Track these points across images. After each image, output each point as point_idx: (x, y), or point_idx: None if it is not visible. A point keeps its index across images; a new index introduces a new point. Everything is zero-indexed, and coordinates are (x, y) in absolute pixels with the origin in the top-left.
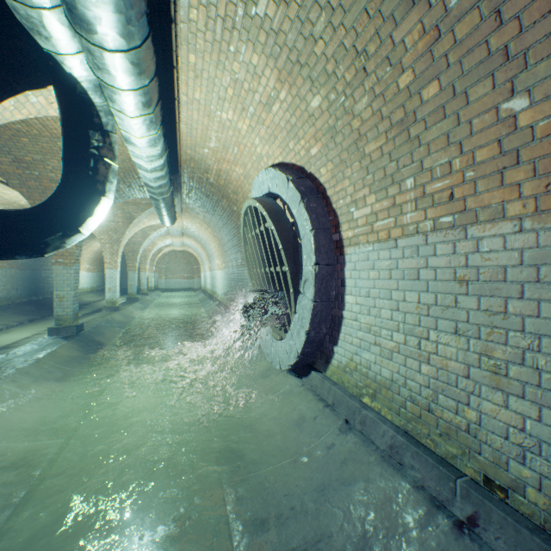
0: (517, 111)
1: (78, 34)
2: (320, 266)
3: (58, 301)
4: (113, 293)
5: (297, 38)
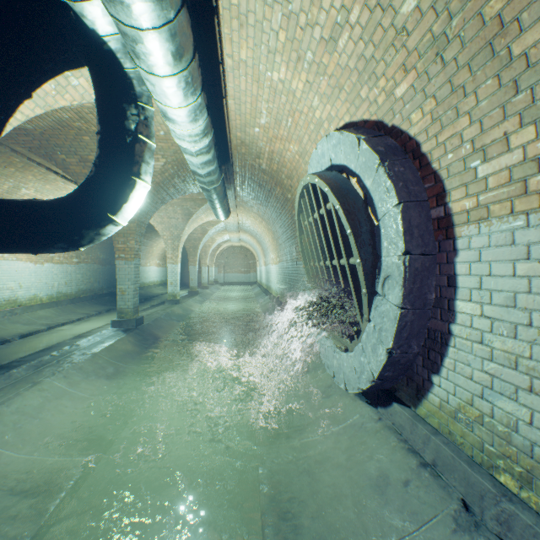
0: None
1: None
2: (412, 256)
3: (120, 295)
4: (174, 286)
5: None
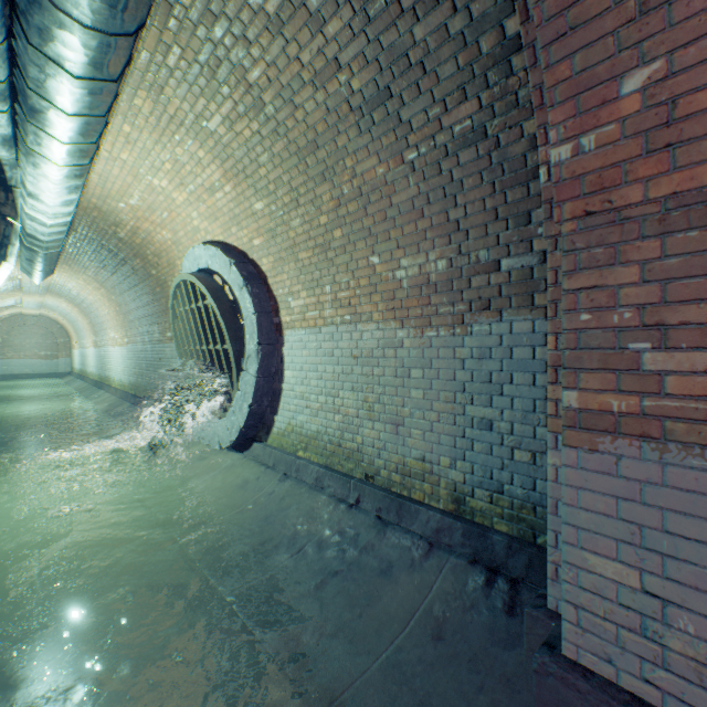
0: (376, 264)
1: (31, 124)
2: (263, 345)
3: None
4: None
5: (244, 157)
